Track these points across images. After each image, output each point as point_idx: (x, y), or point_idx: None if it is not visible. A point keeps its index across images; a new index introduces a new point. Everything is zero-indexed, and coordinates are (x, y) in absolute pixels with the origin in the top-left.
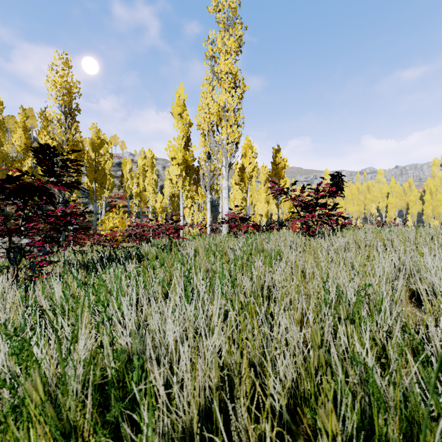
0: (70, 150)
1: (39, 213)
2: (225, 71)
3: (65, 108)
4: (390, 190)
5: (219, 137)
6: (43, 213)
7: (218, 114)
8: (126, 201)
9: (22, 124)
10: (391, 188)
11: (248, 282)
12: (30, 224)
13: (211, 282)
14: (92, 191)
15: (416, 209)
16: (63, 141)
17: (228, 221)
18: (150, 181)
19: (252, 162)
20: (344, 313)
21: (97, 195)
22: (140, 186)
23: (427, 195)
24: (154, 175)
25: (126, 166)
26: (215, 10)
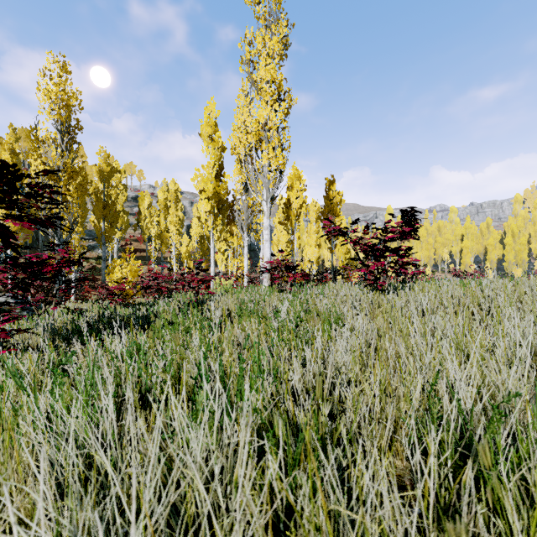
0: (68, 179)
1: (1, 261)
2: (266, 79)
3: (63, 125)
4: (465, 231)
5: (259, 163)
6: (5, 261)
7: (257, 134)
8: (143, 244)
9: (9, 146)
10: (466, 229)
11: (299, 369)
12: (6, 274)
13: (239, 380)
14: (100, 232)
15: (495, 255)
16: (59, 168)
17: (271, 270)
18: (174, 220)
19: (300, 196)
20: (486, 460)
21: (106, 237)
22: (161, 225)
23: (509, 237)
24: (179, 211)
25: (144, 201)
26: (254, 2)
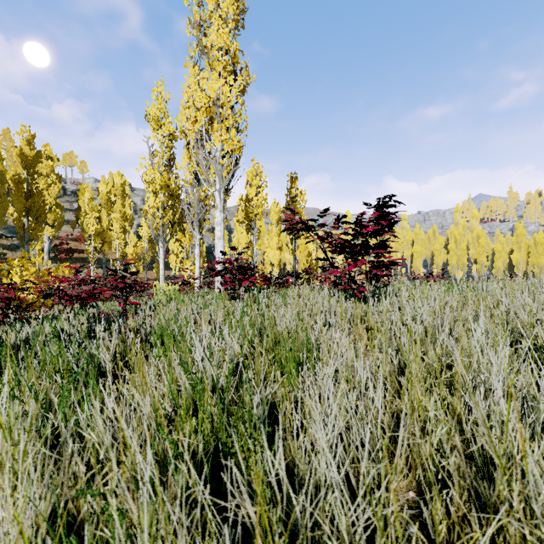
0: None
1: None
2: (218, 45)
3: None
4: (415, 237)
5: (210, 146)
6: None
7: (208, 111)
8: (84, 244)
9: None
10: (416, 235)
11: None
12: None
13: None
14: (23, 227)
15: (441, 259)
16: None
17: (221, 273)
18: (117, 216)
19: (260, 193)
20: None
21: (30, 234)
22: (103, 222)
23: (453, 243)
24: (128, 209)
25: (84, 195)
26: None
